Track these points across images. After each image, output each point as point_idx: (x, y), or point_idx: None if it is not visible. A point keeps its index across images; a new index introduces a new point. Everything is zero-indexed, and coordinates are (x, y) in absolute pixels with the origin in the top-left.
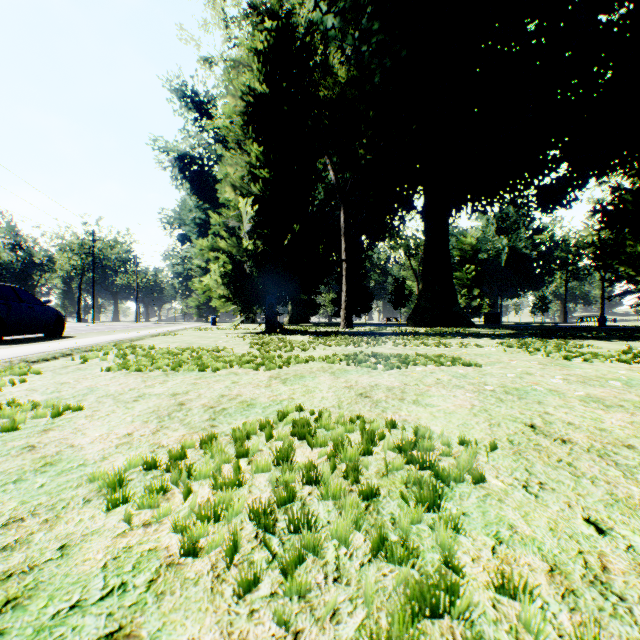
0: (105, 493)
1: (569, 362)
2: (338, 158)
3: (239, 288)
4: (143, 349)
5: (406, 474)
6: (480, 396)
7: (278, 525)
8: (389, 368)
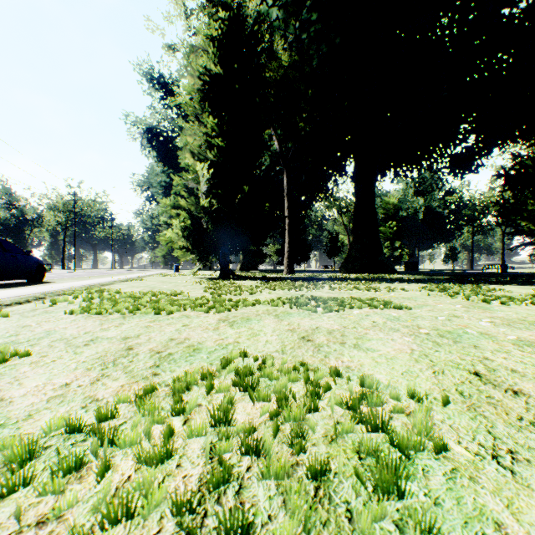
0: (10, 468)
1: (488, 305)
2: (282, 131)
3: (197, 240)
4: (109, 293)
5: (357, 438)
6: (417, 340)
7: (206, 523)
8: (328, 311)
